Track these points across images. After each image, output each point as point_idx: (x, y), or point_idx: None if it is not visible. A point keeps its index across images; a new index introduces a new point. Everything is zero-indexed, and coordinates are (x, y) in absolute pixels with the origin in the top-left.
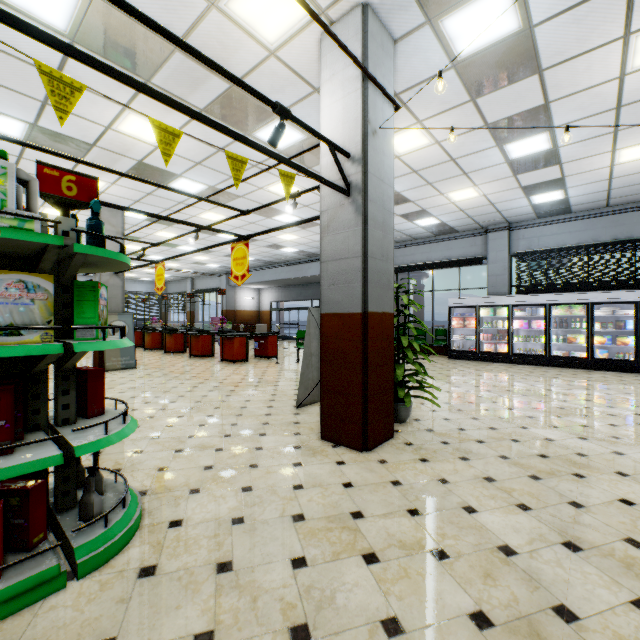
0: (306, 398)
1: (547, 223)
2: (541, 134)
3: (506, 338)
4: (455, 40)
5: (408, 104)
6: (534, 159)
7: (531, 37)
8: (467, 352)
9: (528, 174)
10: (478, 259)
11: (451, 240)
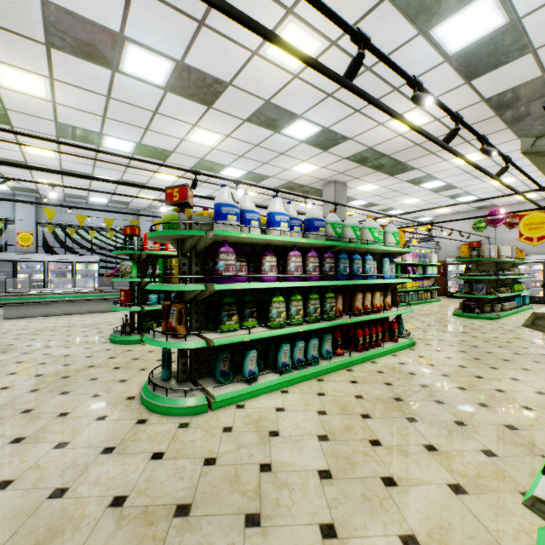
0: None
1: None
2: None
3: None
4: None
5: None
6: None
7: None
8: None
9: None
10: None
11: None
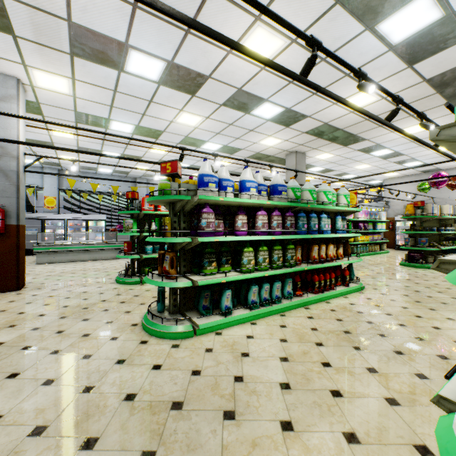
0: None
1: None
2: None
3: None
4: None
5: None
6: None
7: None
8: None
9: None
10: None
11: None
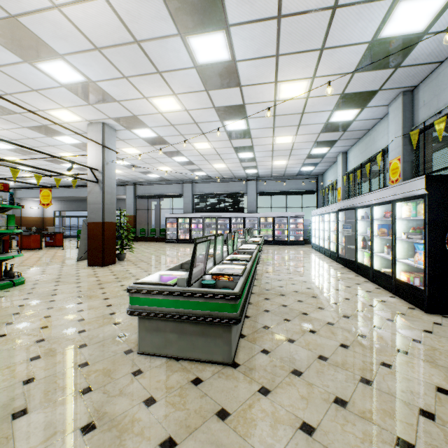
0: (82, 257)
1: (206, 182)
2: (183, 157)
3: (189, 232)
4: (138, 134)
5: (128, 142)
6: (186, 162)
7: (163, 138)
8: (173, 239)
9: (187, 166)
10: (180, 195)
11: (168, 184)
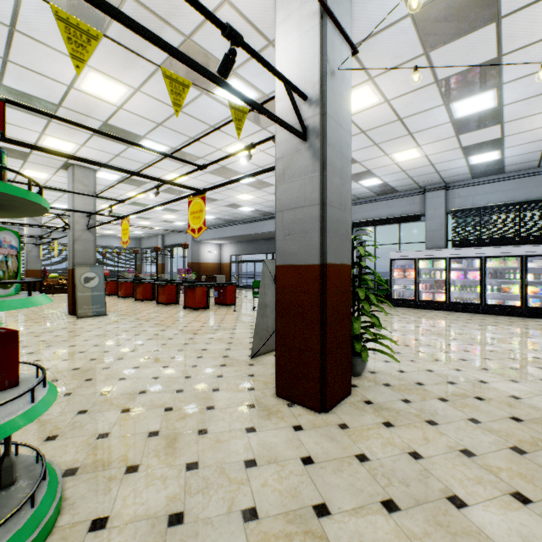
0: (261, 348)
1: (481, 183)
2: (488, 91)
3: (443, 288)
4: None
5: (361, 58)
6: (478, 118)
7: None
8: (407, 300)
9: (470, 134)
10: (417, 216)
11: (392, 199)
